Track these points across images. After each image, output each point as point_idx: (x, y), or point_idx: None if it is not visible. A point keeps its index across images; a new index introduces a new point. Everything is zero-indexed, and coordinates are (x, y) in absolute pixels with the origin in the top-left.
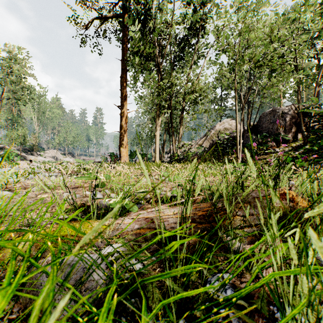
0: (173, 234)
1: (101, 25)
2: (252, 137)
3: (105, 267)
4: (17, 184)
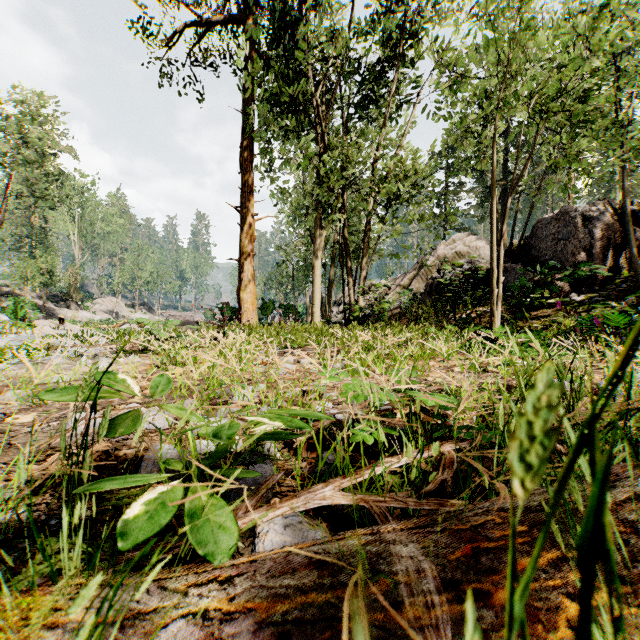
0: None
1: (201, 39)
2: (520, 269)
3: None
4: None
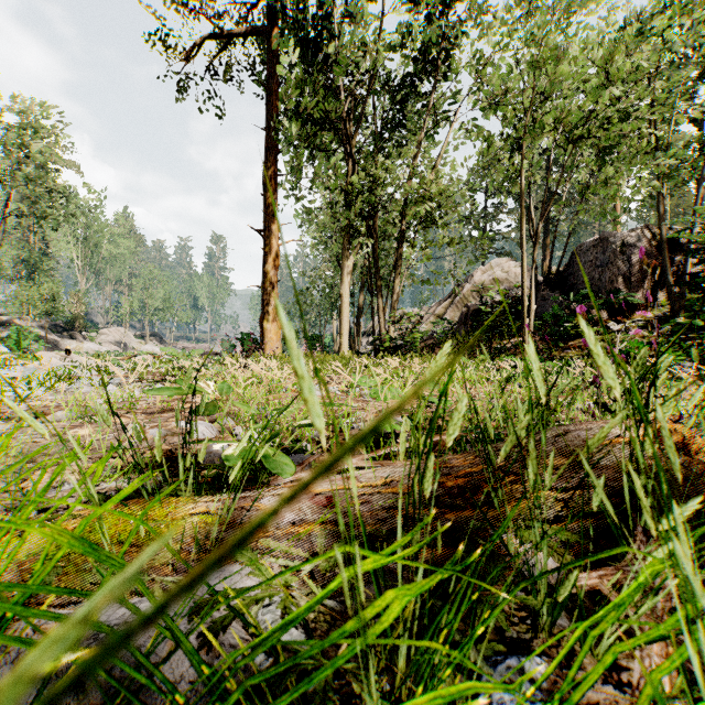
0: (386, 560)
1: (222, 52)
2: (555, 297)
3: (198, 643)
4: (25, 405)
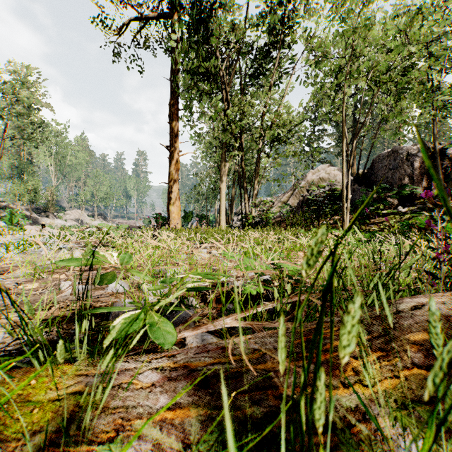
0: None
1: (142, 29)
2: (363, 190)
3: None
4: None
